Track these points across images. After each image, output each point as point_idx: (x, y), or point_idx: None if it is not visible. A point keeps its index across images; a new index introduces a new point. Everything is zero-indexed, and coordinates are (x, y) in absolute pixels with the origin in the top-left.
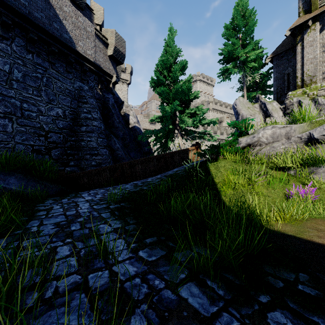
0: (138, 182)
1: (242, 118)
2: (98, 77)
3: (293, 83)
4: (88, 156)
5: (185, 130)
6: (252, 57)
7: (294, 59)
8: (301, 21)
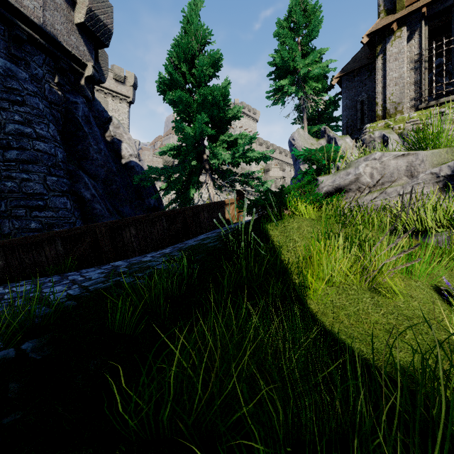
0: (122, 264)
1: None
2: (53, 62)
3: (368, 114)
4: (22, 210)
5: (218, 171)
6: (316, 70)
7: (370, 81)
8: (383, 24)
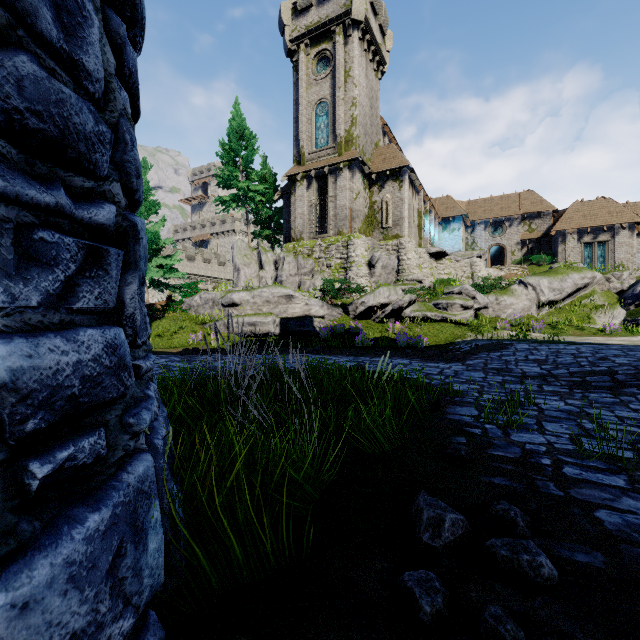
0: None
1: (236, 268)
2: None
3: None
4: None
5: (152, 281)
6: (250, 194)
7: None
8: (294, 172)
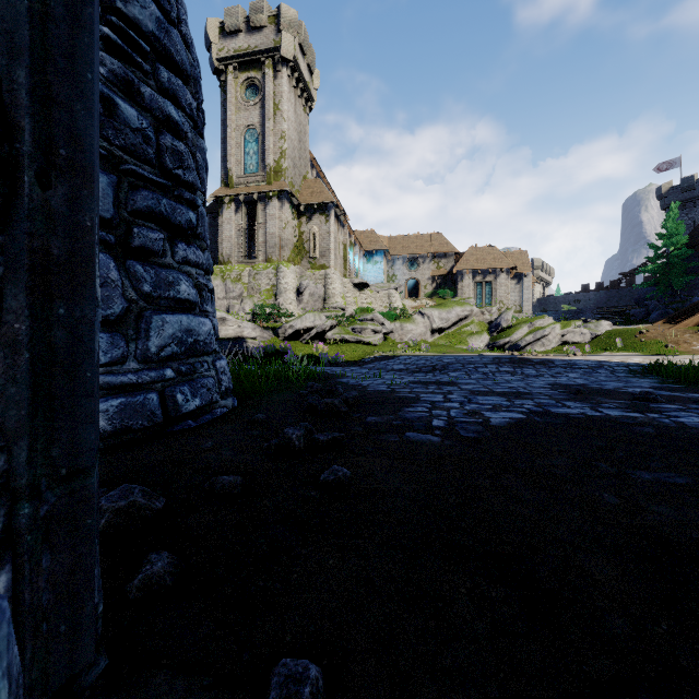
0: None
1: None
2: None
3: None
4: None
5: None
6: None
7: None
8: (221, 194)
